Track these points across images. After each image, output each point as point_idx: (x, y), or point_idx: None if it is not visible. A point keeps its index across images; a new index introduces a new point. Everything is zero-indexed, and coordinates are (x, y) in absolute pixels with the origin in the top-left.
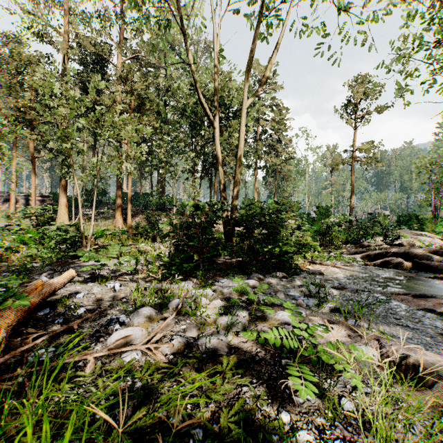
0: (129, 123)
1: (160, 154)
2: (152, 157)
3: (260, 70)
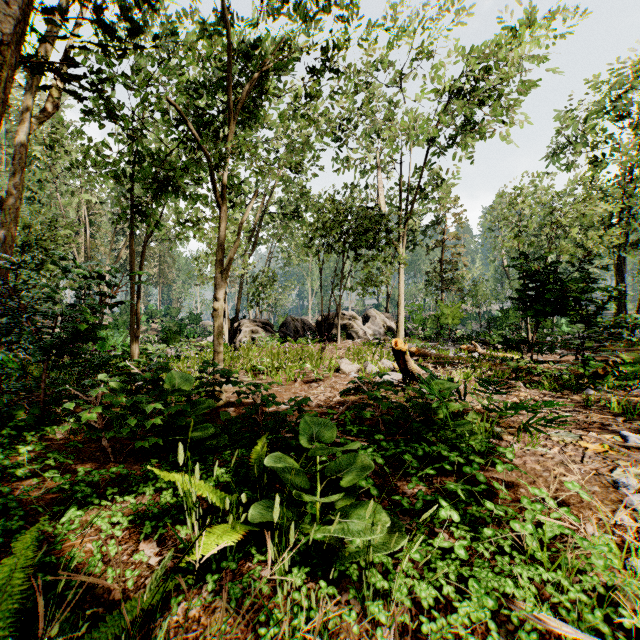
0: None
1: None
2: None
3: None
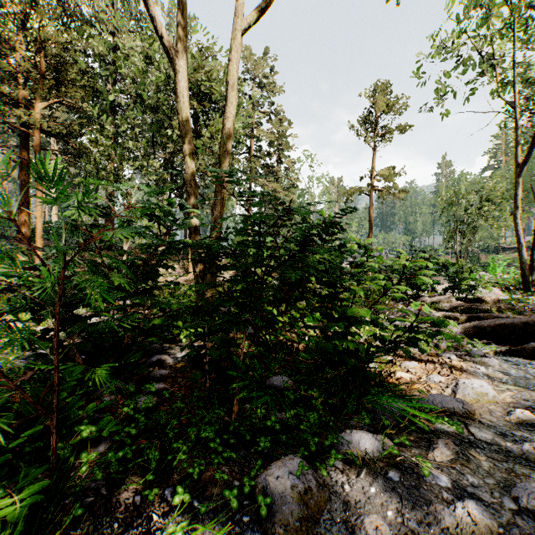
0: (37, 98)
1: (95, 155)
2: (84, 161)
3: (256, 61)
